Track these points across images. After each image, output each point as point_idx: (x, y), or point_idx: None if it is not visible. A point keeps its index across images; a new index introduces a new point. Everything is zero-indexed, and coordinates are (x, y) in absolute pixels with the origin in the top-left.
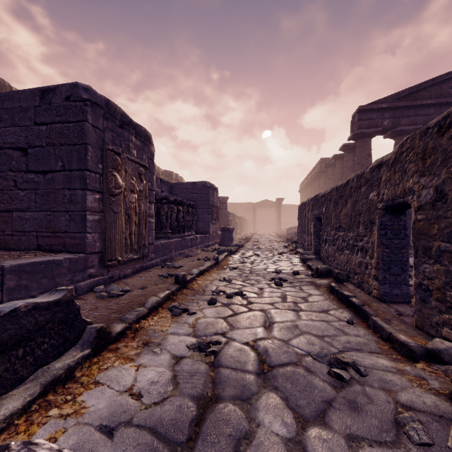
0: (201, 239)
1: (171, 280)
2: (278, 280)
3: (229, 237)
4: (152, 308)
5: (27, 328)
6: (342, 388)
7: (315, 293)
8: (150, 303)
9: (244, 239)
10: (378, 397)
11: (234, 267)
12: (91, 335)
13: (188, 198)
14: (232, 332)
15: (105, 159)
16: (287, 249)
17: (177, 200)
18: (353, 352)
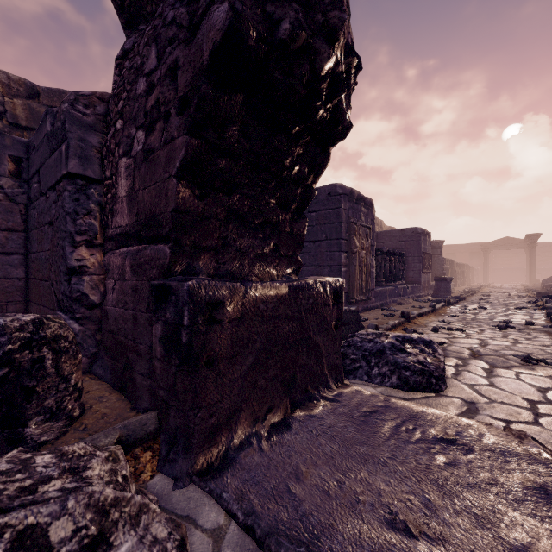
0: (412, 288)
1: (394, 318)
2: (502, 325)
3: (445, 288)
4: (392, 326)
5: (348, 318)
6: (528, 365)
7: (543, 337)
8: (391, 323)
9: (467, 292)
10: (551, 370)
11: (453, 314)
12: (373, 327)
13: (396, 246)
14: (453, 343)
15: (349, 229)
16: (532, 305)
17: (389, 251)
18: (551, 360)
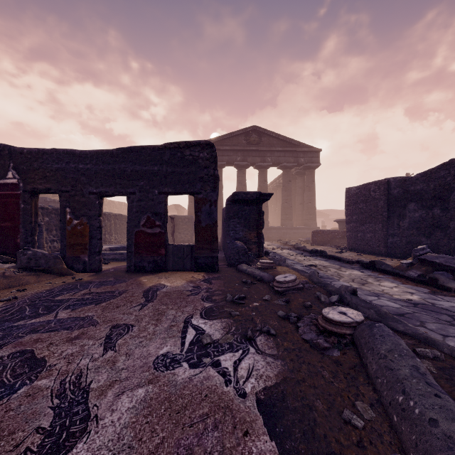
0: None
1: None
2: None
3: None
4: None
5: None
6: None
7: None
8: None
9: None
10: None
11: None
12: None
13: None
14: None
15: None
16: None
17: None
18: None
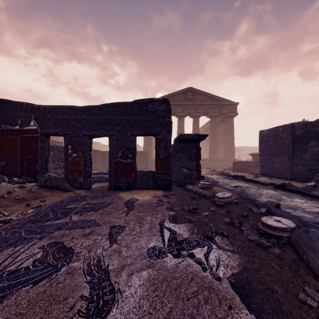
0: None
1: None
2: None
3: None
4: None
5: None
6: None
7: None
8: None
9: None
10: None
11: None
12: None
13: None
14: None
15: None
16: None
17: None
18: None
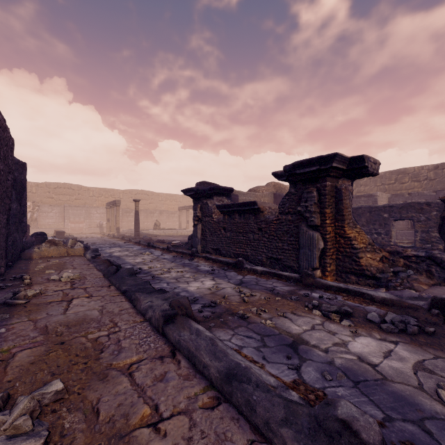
0: None
1: None
2: None
3: None
4: None
5: None
6: None
7: None
8: None
9: None
10: None
11: None
12: None
13: None
14: None
15: None
16: None
17: None
18: None
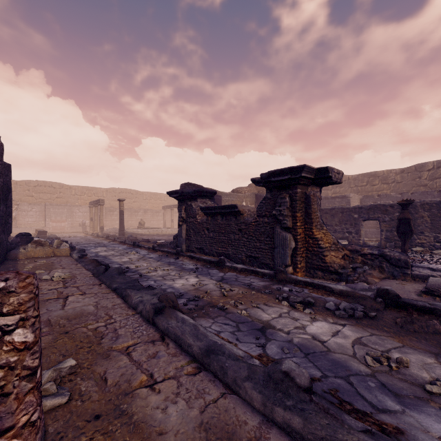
0: None
1: None
2: None
3: None
4: None
5: None
6: None
7: None
8: None
9: None
10: None
11: None
12: None
13: None
14: None
15: None
16: None
17: None
18: None
